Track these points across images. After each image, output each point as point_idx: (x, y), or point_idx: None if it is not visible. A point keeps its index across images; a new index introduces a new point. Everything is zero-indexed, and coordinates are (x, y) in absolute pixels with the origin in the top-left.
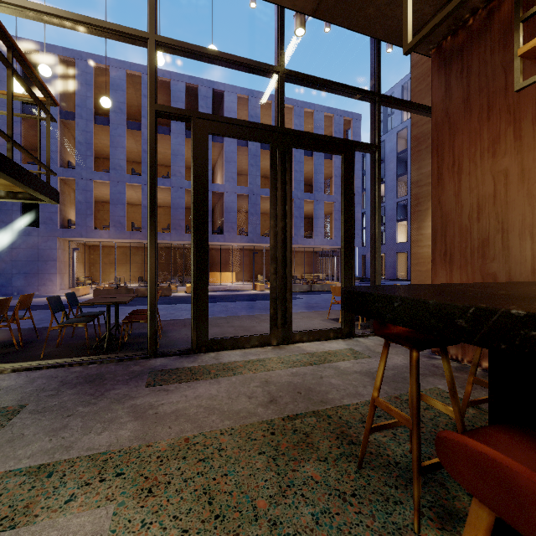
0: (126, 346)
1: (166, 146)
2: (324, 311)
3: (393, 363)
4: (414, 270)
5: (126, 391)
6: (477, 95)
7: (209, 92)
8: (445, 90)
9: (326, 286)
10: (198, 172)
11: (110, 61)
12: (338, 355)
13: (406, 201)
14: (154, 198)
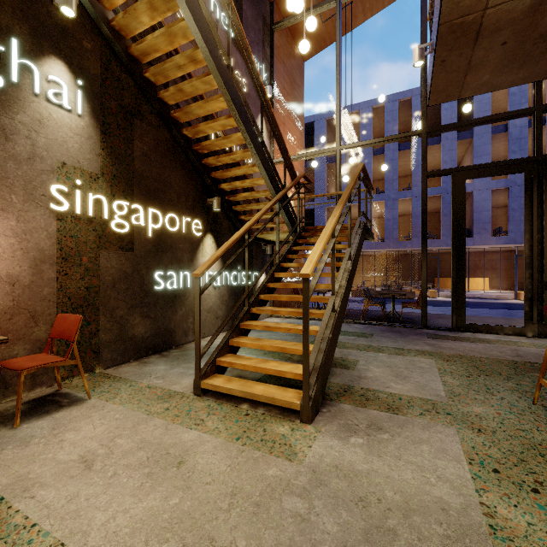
0: (403, 322)
1: (406, 159)
2: None
3: None
4: None
5: (417, 338)
6: None
7: None
8: None
9: None
10: (456, 208)
11: (360, 105)
12: None
13: None
14: (425, 230)
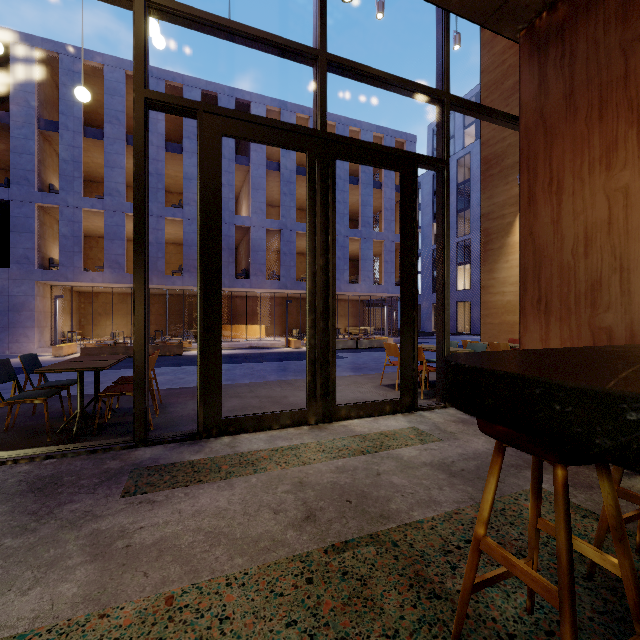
0: (106, 428)
1: (177, 169)
2: (375, 375)
3: (473, 448)
4: (484, 322)
5: (90, 505)
6: (585, 87)
7: (232, 102)
8: (538, 83)
9: (375, 341)
10: (206, 188)
11: (105, 58)
12: (399, 438)
13: (468, 241)
14: (143, 221)
